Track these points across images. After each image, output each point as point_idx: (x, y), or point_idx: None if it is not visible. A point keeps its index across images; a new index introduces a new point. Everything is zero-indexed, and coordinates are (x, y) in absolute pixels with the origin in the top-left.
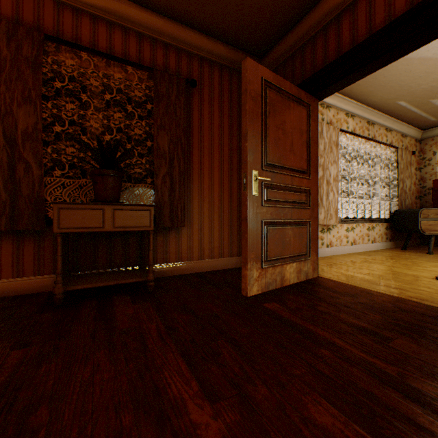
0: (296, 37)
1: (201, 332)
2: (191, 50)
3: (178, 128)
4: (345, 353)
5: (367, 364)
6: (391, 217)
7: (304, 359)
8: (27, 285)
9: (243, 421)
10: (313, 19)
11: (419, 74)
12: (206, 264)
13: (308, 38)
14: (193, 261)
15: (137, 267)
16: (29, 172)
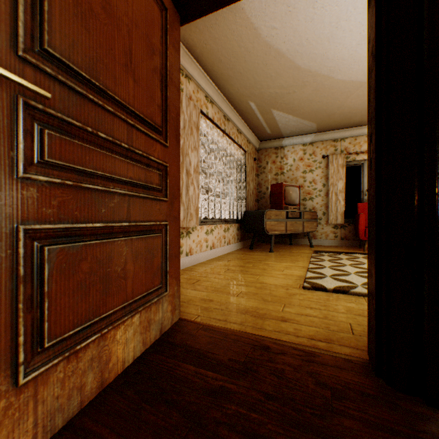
0: None
1: None
2: None
3: None
4: None
5: None
6: (240, 218)
7: None
8: None
9: None
10: None
11: (271, 73)
12: None
13: None
14: None
15: None
16: None
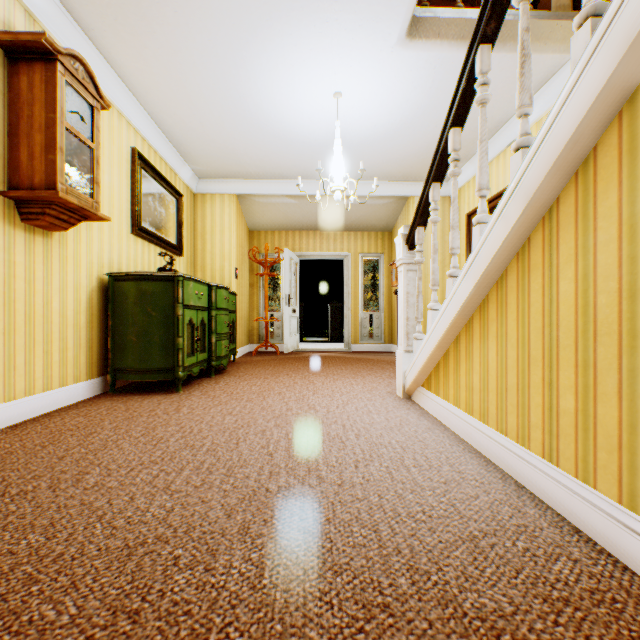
0: None
1: None
2: None
3: None
4: None
5: None
6: None
7: None
8: None
9: None
10: None
11: None
12: None
13: None
14: None
15: None
16: None
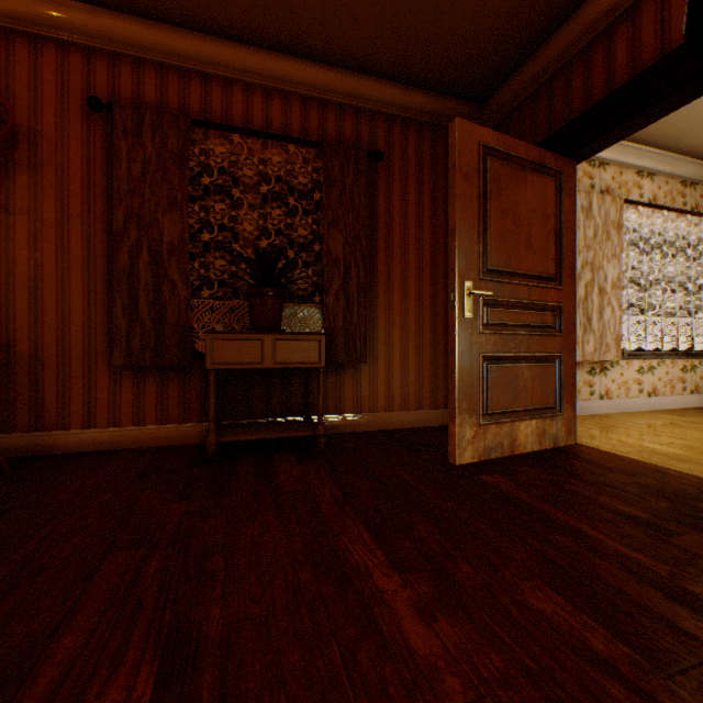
0: (539, 67)
1: (388, 502)
2: (374, 108)
3: (357, 222)
4: (593, 543)
5: (624, 558)
6: None
7: (528, 544)
8: (171, 435)
9: (437, 593)
10: (565, 37)
11: None
12: (396, 418)
13: (559, 67)
14: (377, 412)
15: (301, 418)
16: (174, 294)
